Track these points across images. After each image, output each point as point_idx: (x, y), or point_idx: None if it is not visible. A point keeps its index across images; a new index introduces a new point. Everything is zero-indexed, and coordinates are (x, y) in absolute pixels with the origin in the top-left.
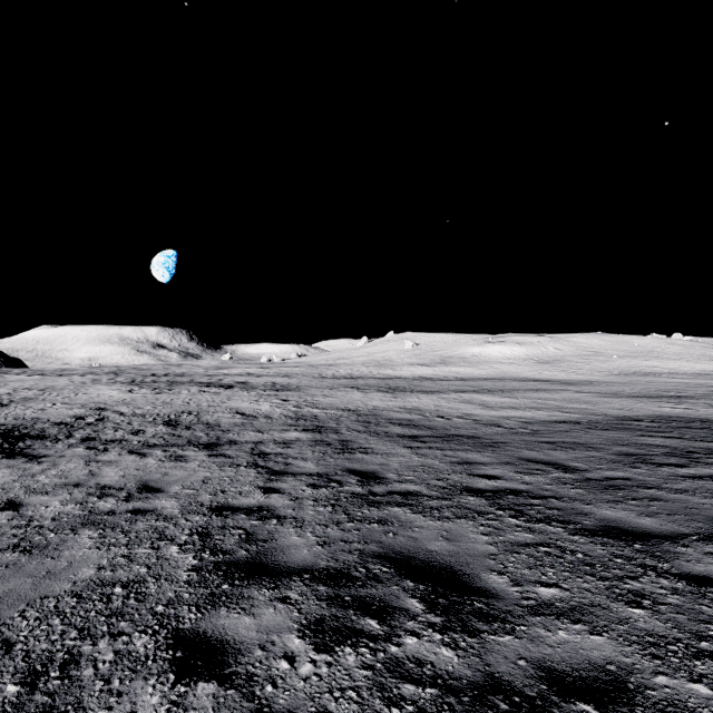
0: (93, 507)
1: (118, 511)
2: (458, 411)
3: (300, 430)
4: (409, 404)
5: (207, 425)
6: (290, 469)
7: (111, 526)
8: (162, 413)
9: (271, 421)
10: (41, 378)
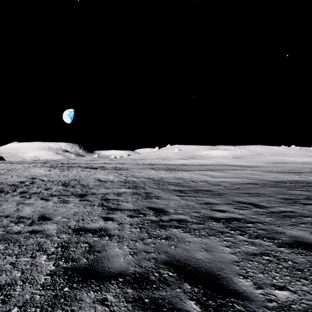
0: (9, 229)
1: (22, 232)
2: (200, 179)
3: (126, 188)
4: (177, 176)
5: (82, 185)
6: (119, 207)
7: (14, 241)
8: (62, 180)
9: (113, 183)
10: (10, 164)
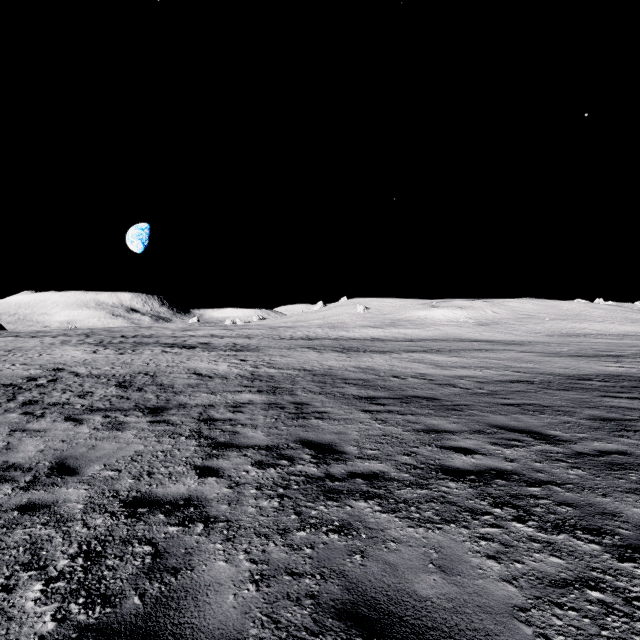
0: None
1: (5, 507)
2: (411, 371)
3: (254, 391)
4: (363, 364)
5: (161, 386)
6: (236, 440)
7: None
8: (118, 374)
9: (226, 382)
10: (14, 339)
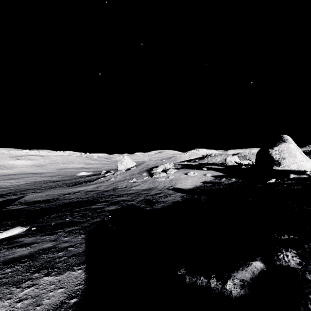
0: None
1: None
2: (3, 185)
3: None
4: None
5: None
6: None
7: None
8: None
9: None
10: None
